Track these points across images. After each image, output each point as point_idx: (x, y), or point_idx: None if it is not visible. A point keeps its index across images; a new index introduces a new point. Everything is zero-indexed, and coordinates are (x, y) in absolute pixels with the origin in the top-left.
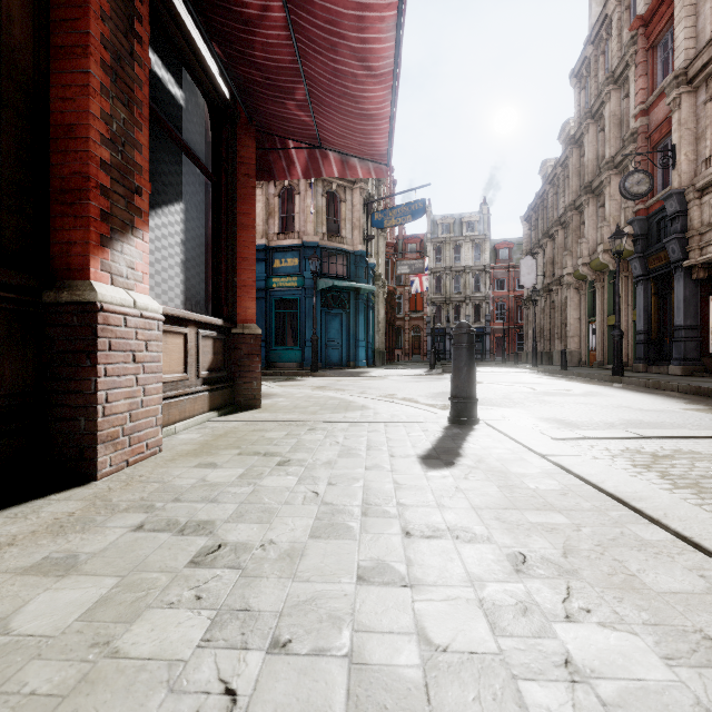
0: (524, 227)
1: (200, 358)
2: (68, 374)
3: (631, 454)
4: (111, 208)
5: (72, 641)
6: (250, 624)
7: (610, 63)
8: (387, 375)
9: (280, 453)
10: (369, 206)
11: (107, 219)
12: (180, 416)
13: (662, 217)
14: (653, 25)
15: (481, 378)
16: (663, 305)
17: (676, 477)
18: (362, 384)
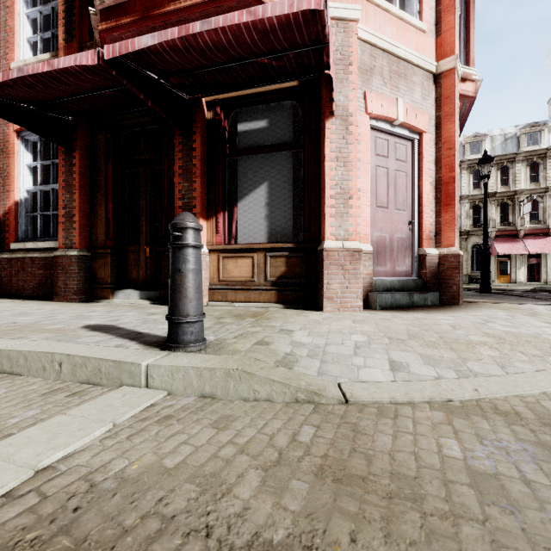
0: None
1: (268, 270)
2: None
3: None
4: None
5: (84, 309)
6: (62, 313)
7: None
8: None
9: None
10: None
11: None
12: (246, 300)
13: None
14: None
15: None
16: None
17: None
18: None
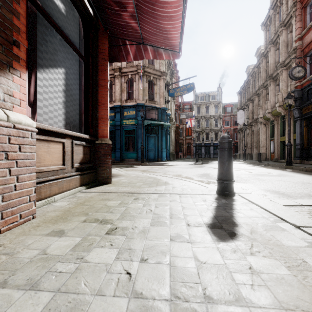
0: (238, 97)
1: (74, 157)
2: None
3: None
4: None
5: None
6: None
7: (281, 17)
8: (176, 164)
9: (112, 220)
10: (168, 87)
11: None
12: (59, 190)
13: (309, 88)
14: None
15: None
16: (310, 131)
17: None
18: (164, 169)
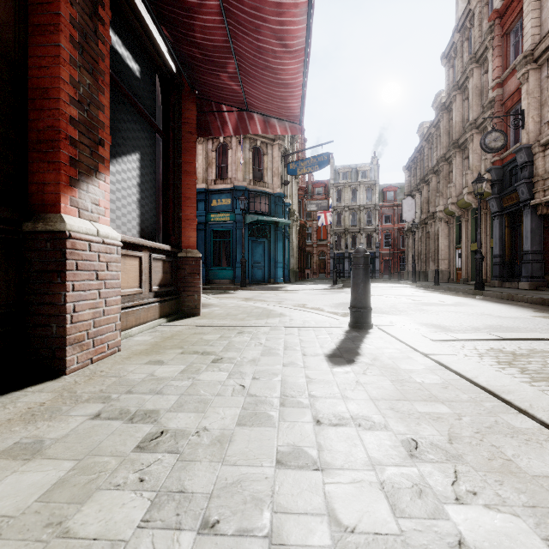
0: (405, 175)
1: (152, 276)
2: (43, 289)
3: (495, 353)
4: (78, 156)
5: (30, 521)
6: (184, 505)
7: (472, 47)
8: (300, 289)
9: (215, 352)
10: (286, 158)
11: (75, 164)
12: (136, 322)
13: (514, 166)
14: (507, 16)
15: (372, 292)
16: (514, 235)
17: (533, 372)
18: (280, 296)
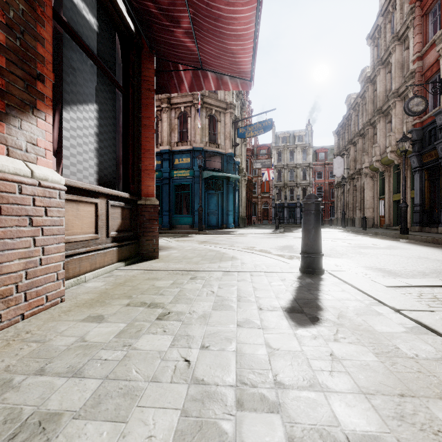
0: (335, 138)
1: (110, 222)
2: None
3: None
4: (7, 86)
5: None
6: None
7: (395, 28)
8: (248, 233)
9: (163, 304)
10: (236, 124)
11: (2, 96)
12: (91, 267)
13: (433, 127)
14: None
15: None
16: (433, 186)
17: None
18: (231, 239)
